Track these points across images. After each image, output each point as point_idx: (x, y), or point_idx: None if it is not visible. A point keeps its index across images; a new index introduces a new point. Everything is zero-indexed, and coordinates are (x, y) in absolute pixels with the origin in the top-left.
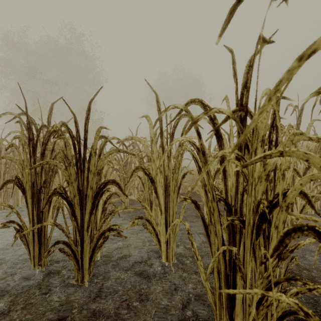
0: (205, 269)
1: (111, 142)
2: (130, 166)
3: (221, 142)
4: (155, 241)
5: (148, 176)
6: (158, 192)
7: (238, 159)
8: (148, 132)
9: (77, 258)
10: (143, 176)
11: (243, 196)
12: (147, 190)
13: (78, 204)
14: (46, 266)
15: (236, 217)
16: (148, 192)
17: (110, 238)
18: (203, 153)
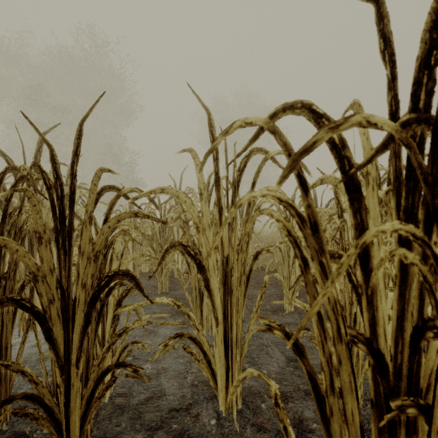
0: (296, 424)
1: (127, 197)
2: (170, 231)
3: (360, 202)
4: (206, 374)
5: (194, 258)
6: (212, 286)
7: (407, 246)
8: None
9: (57, 418)
10: None
11: (418, 338)
12: (194, 274)
13: (60, 315)
14: (9, 421)
15: (411, 399)
16: (197, 277)
17: (133, 355)
18: (314, 227)
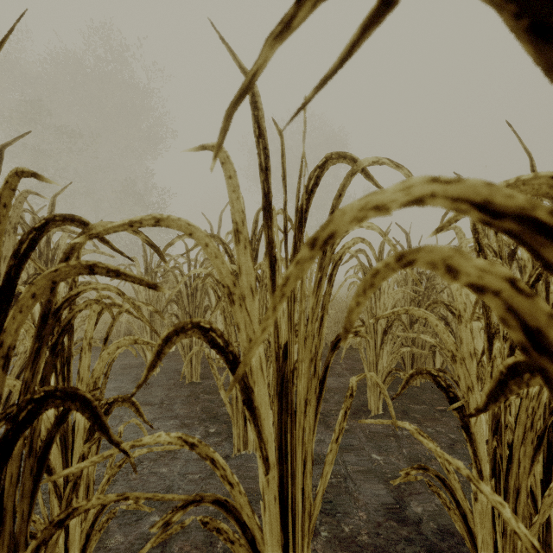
0: None
1: (102, 239)
2: (202, 295)
3: None
4: None
5: (223, 352)
6: (258, 401)
7: None
8: (249, 227)
9: None
10: (224, 326)
11: None
12: None
13: None
14: None
15: None
16: None
17: None
18: None
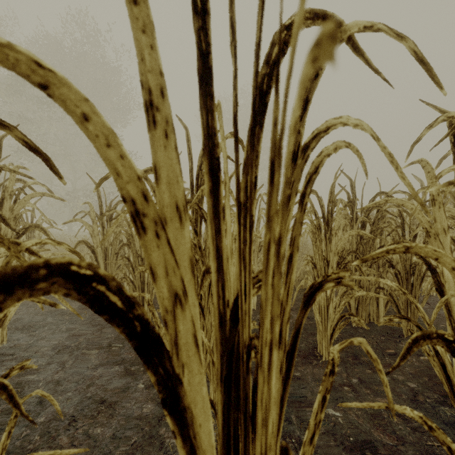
0: None
1: None
2: None
3: None
4: None
5: (122, 320)
6: (189, 398)
7: None
8: None
9: None
10: None
11: None
12: None
13: None
14: None
15: None
16: None
17: None
18: None
